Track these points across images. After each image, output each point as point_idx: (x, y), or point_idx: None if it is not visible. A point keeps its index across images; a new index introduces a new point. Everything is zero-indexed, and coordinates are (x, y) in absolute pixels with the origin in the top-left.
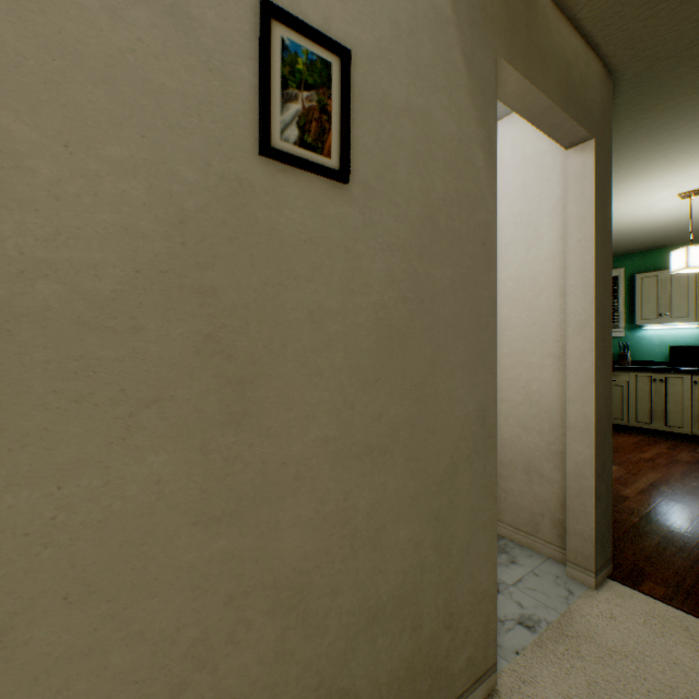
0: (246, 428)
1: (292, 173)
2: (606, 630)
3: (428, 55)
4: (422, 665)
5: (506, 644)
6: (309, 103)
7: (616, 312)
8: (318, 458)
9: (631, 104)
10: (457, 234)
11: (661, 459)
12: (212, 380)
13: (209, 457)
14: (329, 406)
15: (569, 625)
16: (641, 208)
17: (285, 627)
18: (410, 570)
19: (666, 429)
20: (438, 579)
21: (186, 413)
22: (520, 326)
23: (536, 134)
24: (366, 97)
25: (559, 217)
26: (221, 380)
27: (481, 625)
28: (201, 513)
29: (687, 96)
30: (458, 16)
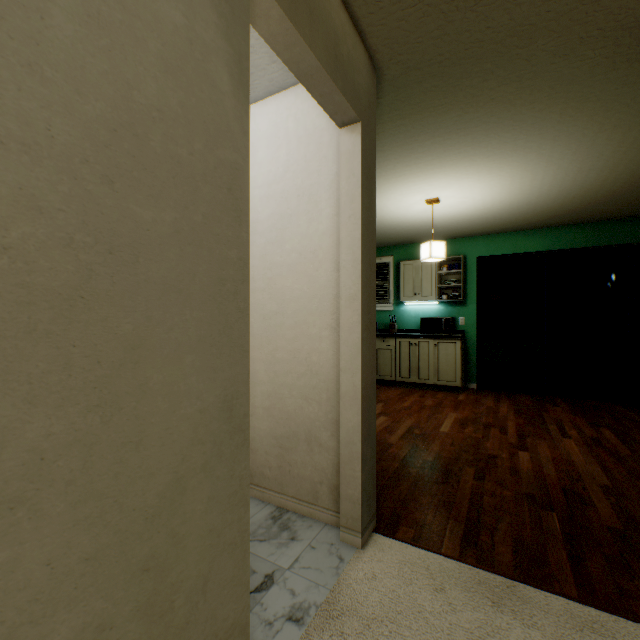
0: None
1: None
2: (368, 595)
3: None
4: None
5: None
6: None
7: (388, 291)
8: None
9: (393, 107)
10: (185, 166)
11: (415, 406)
12: None
13: None
14: None
15: (337, 601)
16: (403, 207)
17: None
18: None
19: (419, 381)
20: None
21: None
22: (303, 298)
23: (317, 111)
24: None
25: (335, 194)
26: None
27: None
28: None
29: (430, 113)
30: None
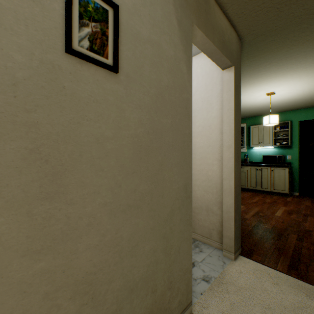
0: (57, 200)
1: (85, 64)
2: (238, 278)
3: (160, 16)
4: (156, 309)
5: (197, 290)
6: (95, 29)
7: (243, 141)
8: (101, 213)
9: (248, 53)
10: (174, 103)
11: (260, 202)
12: (35, 174)
13: (32, 217)
14: (107, 186)
15: (223, 278)
16: (252, 98)
17: (81, 304)
18: (150, 264)
19: (262, 189)
20: (165, 266)
21: (16, 194)
22: (204, 146)
23: (211, 63)
24: (128, 31)
25: (220, 99)
26: (40, 174)
27: (185, 284)
28: (27, 250)
29: (269, 52)
30: (174, 1)
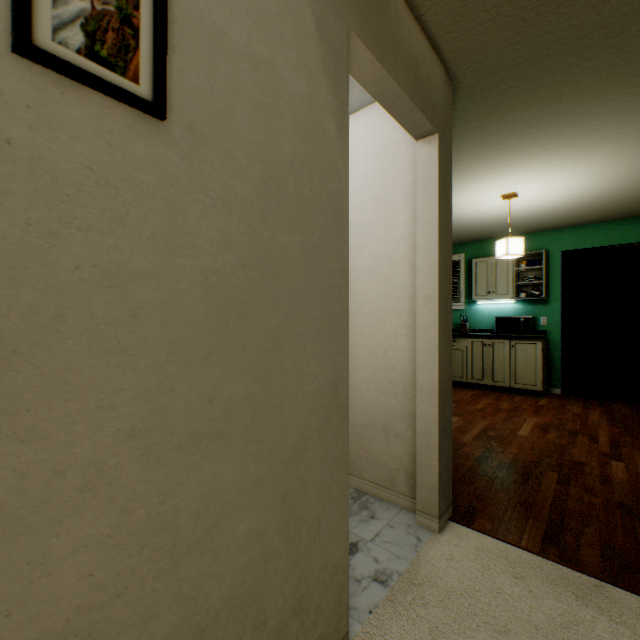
0: None
1: (74, 89)
2: (447, 572)
3: (274, 3)
4: None
5: (361, 605)
6: (103, 5)
7: (459, 290)
8: (119, 457)
9: (467, 111)
10: (307, 200)
11: (489, 408)
12: None
13: None
14: (137, 391)
15: (417, 572)
16: (476, 204)
17: None
18: (251, 565)
19: (493, 384)
20: (286, 565)
21: None
22: (380, 298)
23: (393, 125)
24: (193, 25)
25: (411, 202)
26: None
27: (333, 598)
28: None
29: (507, 111)
30: None
